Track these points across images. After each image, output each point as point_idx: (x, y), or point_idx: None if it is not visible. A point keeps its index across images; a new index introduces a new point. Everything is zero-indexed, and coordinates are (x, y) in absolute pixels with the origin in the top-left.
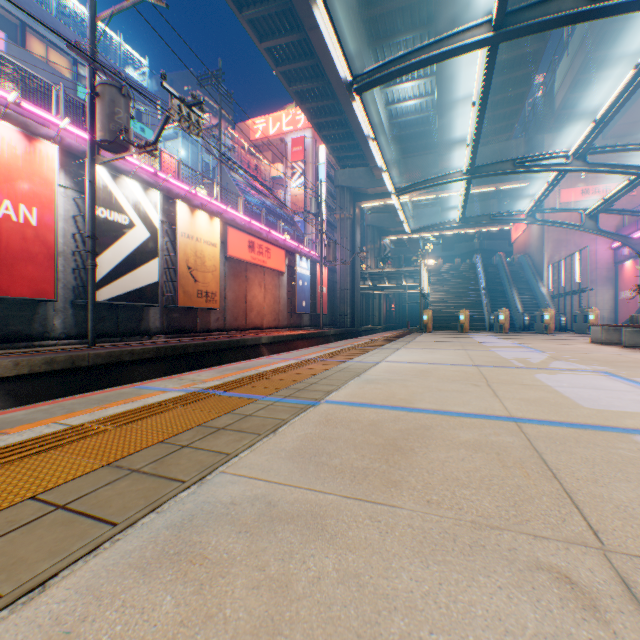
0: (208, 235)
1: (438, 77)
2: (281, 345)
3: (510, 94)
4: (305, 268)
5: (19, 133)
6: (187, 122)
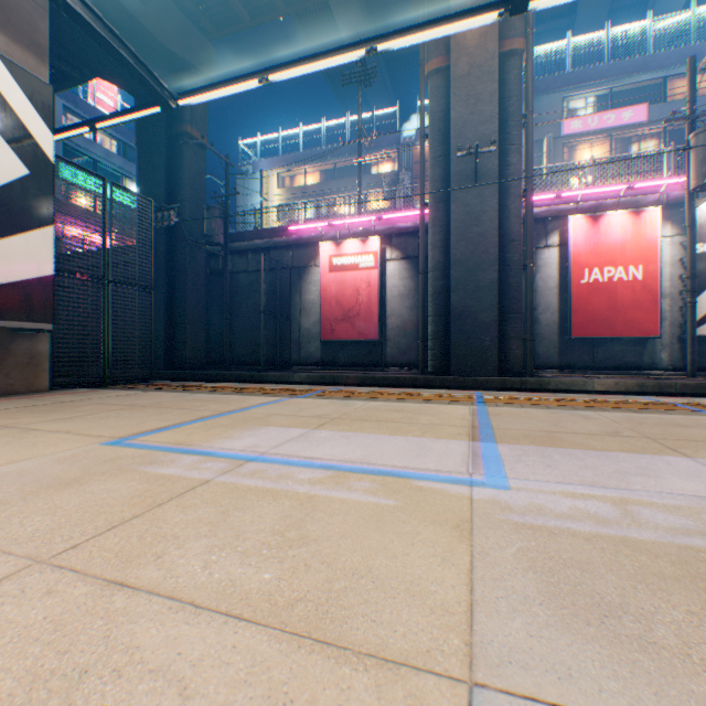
0: None
1: None
2: None
3: None
4: None
5: (626, 214)
6: None
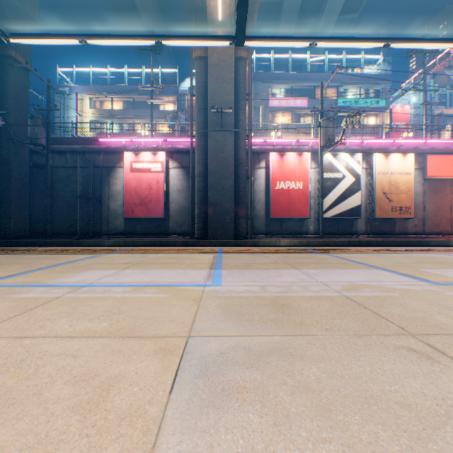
0: (400, 168)
1: None
2: None
3: None
4: None
5: (296, 155)
6: (350, 125)
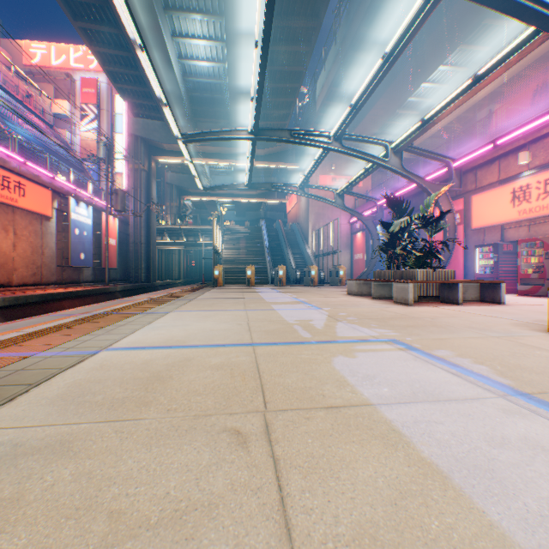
0: None
1: (228, 42)
2: (32, 308)
3: (287, 86)
4: (85, 215)
5: None
6: None
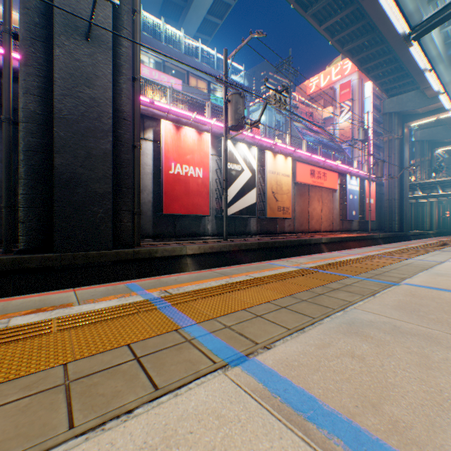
0: (283, 170)
1: None
2: (335, 244)
3: None
4: (354, 185)
5: (195, 132)
6: (278, 103)
